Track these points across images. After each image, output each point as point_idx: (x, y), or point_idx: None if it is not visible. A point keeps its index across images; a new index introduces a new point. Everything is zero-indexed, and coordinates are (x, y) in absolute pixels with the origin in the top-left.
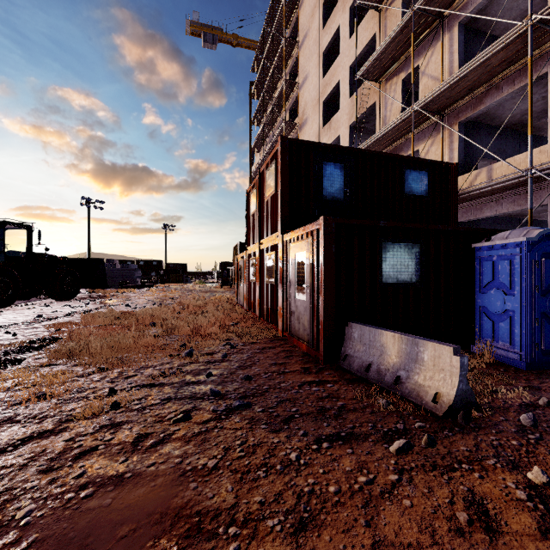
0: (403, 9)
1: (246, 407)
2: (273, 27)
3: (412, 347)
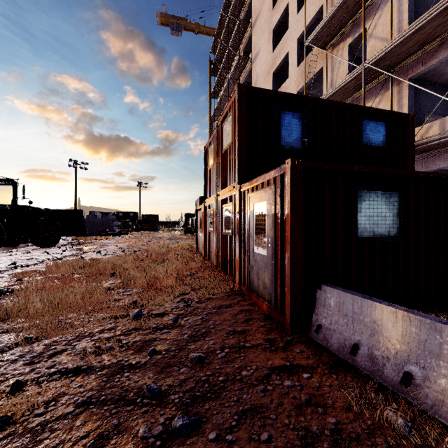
0: None
1: (192, 429)
2: (229, 11)
3: (429, 334)
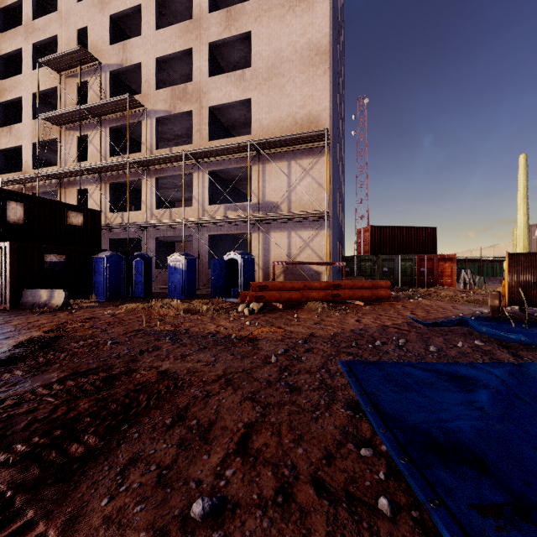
0: (74, 101)
1: None
2: None
3: (51, 293)
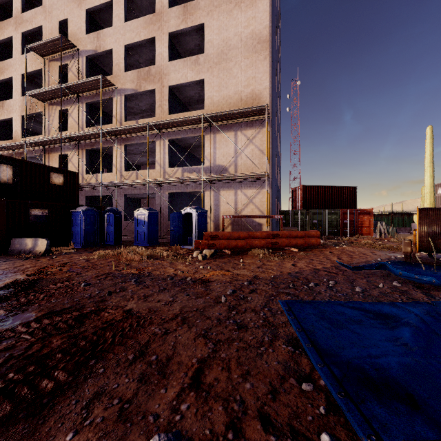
0: (56, 81)
1: None
2: None
3: (36, 241)
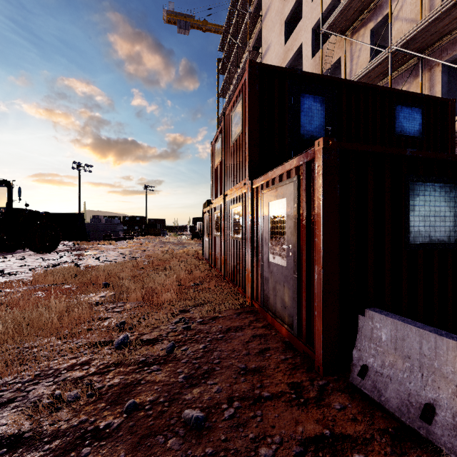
0: None
1: None
2: (238, 5)
3: None
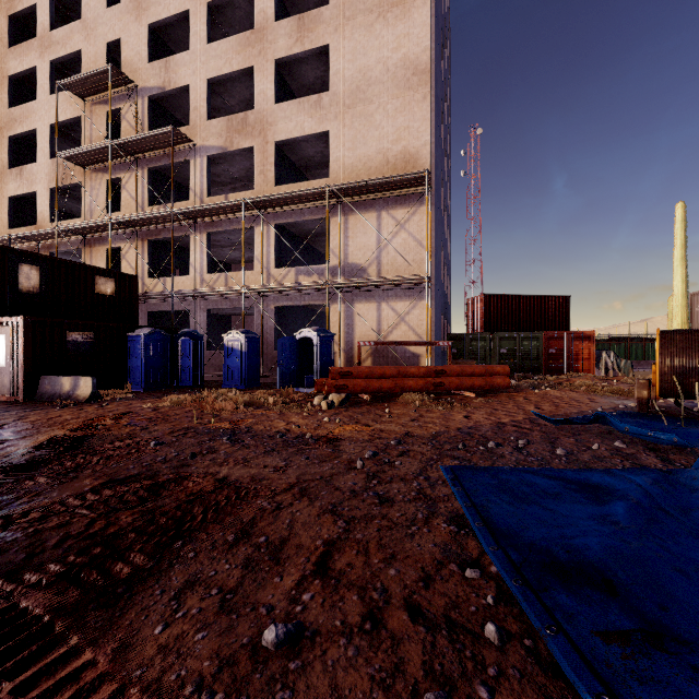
0: (103, 136)
1: None
2: None
3: (76, 381)
